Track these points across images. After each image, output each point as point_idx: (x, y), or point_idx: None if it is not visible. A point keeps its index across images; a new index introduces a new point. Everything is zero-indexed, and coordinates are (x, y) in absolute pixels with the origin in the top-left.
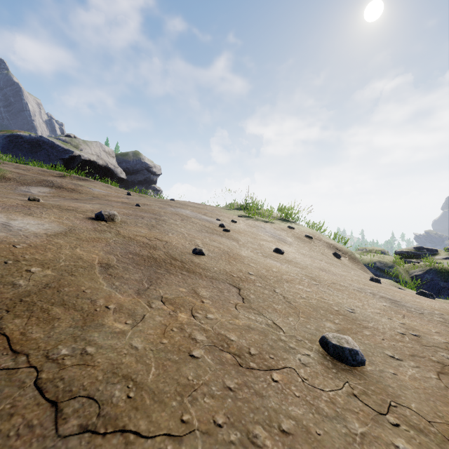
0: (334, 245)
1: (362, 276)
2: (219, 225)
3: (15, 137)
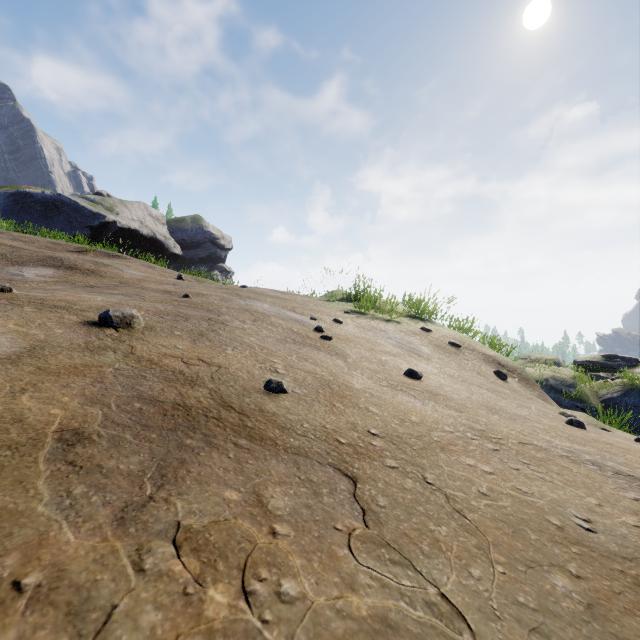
0: (494, 358)
1: (550, 414)
2: (314, 328)
3: (21, 196)
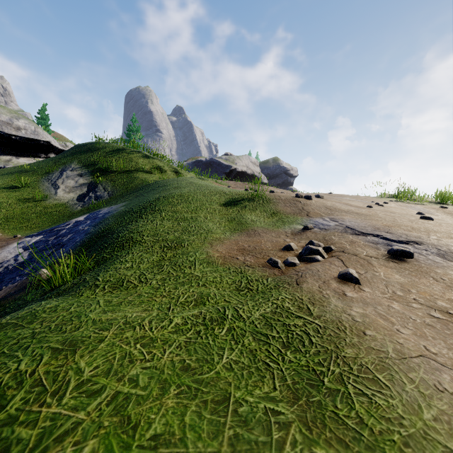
0: None
1: None
2: (374, 204)
3: (197, 162)
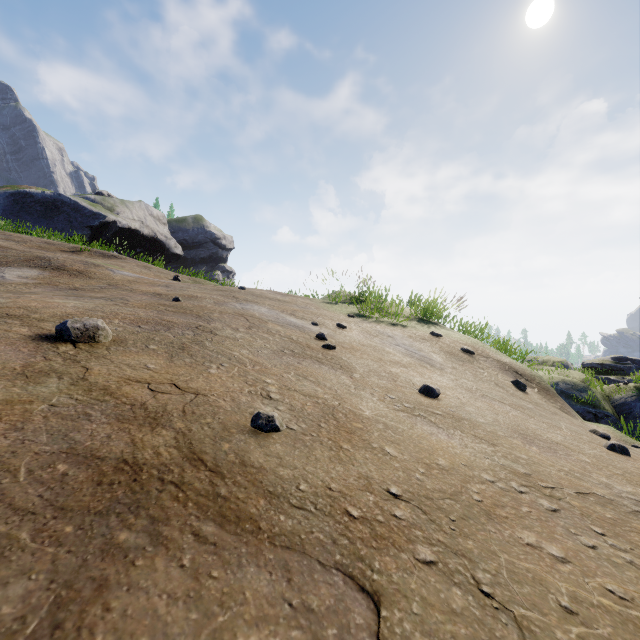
0: (511, 366)
1: (584, 436)
2: (315, 336)
3: (21, 196)
